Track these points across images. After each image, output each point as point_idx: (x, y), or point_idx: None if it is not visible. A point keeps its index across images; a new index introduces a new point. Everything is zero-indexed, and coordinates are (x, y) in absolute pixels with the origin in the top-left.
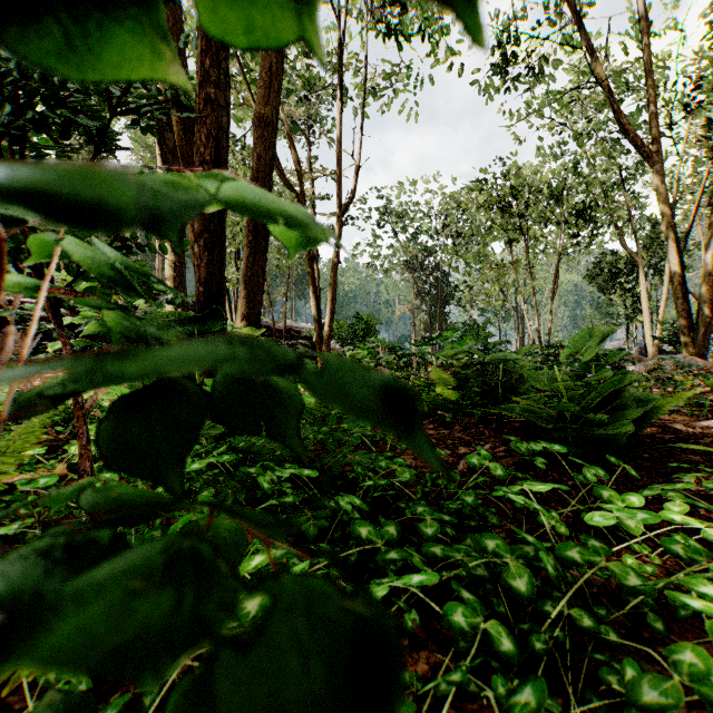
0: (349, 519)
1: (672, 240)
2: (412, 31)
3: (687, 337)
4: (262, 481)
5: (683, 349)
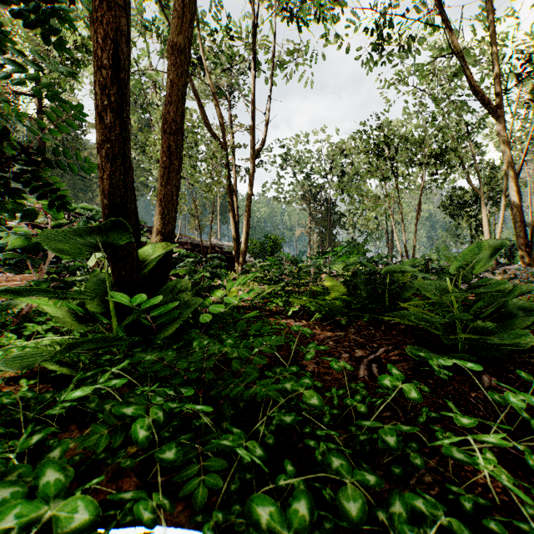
0: (249, 461)
1: (511, 176)
2: (309, 14)
3: (524, 252)
4: (137, 429)
5: (520, 261)
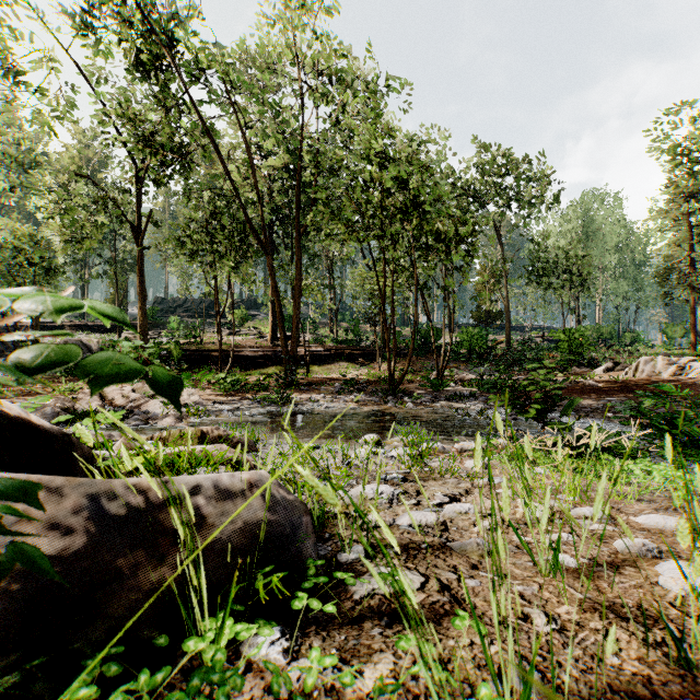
0: None
1: None
2: None
3: None
4: None
5: None
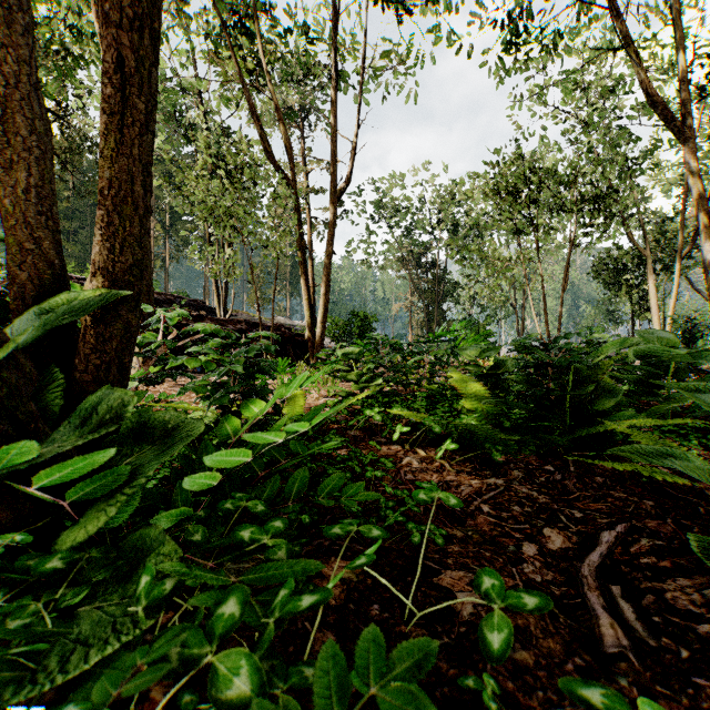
0: None
1: (705, 224)
2: None
3: None
4: None
5: None
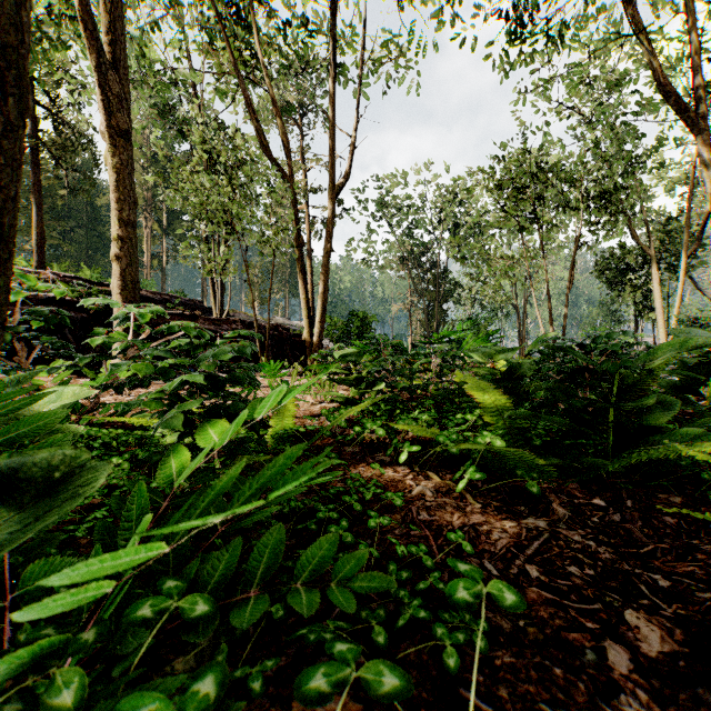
0: None
1: None
2: None
3: None
4: None
5: None
